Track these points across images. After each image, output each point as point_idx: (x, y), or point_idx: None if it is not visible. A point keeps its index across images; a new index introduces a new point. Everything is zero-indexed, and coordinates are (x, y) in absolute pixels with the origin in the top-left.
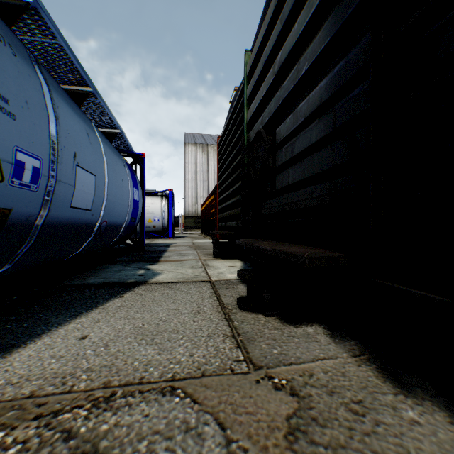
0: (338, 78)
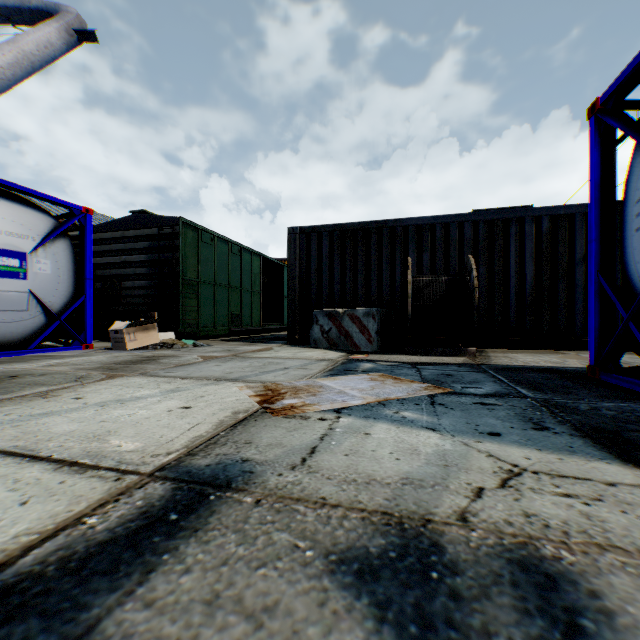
0: (150, 284)
